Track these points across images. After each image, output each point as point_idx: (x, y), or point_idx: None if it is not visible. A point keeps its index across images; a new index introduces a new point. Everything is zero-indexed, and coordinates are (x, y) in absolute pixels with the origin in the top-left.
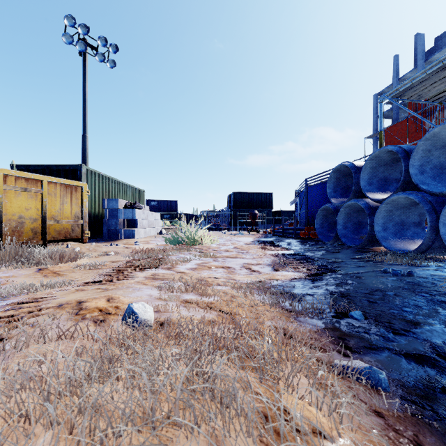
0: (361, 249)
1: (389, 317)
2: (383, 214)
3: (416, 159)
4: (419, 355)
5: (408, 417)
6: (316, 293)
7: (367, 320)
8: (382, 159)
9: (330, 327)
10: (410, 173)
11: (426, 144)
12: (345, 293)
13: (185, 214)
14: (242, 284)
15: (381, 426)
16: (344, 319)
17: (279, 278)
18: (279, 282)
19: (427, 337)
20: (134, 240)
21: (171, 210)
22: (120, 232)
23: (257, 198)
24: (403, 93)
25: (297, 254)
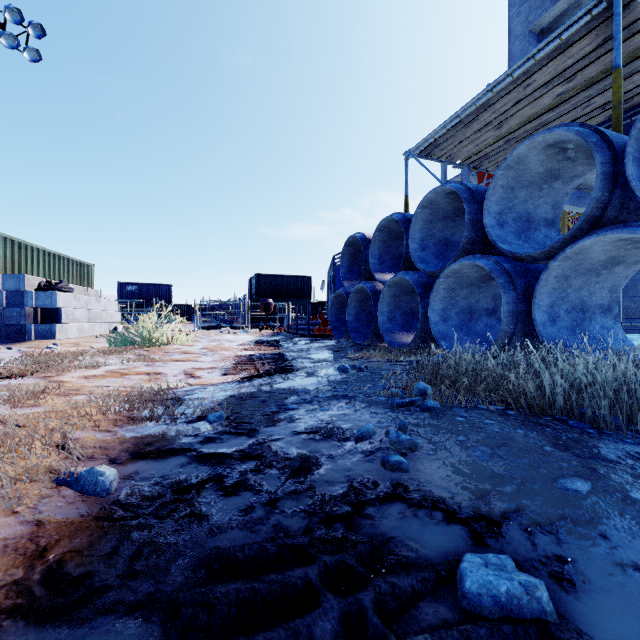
0: (367, 346)
1: (258, 416)
2: (388, 301)
3: (416, 231)
4: (217, 454)
5: (85, 521)
6: (214, 396)
7: (222, 422)
8: (394, 230)
9: (157, 434)
10: (409, 249)
11: (425, 213)
12: (249, 394)
13: (183, 306)
14: (131, 392)
15: (18, 535)
16: (195, 423)
17: (207, 383)
18: (193, 387)
19: (264, 434)
20: (53, 341)
21: (162, 298)
22: (27, 329)
23: (290, 283)
24: (431, 150)
25: (275, 353)
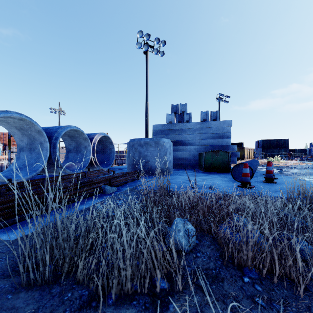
0: None
1: None
2: None
3: None
4: None
5: None
6: None
7: None
8: None
9: None
10: None
11: None
12: None
13: None
14: None
15: None
16: None
17: None
18: None
19: None
20: None
21: None
22: None
23: (277, 142)
24: None
25: None
